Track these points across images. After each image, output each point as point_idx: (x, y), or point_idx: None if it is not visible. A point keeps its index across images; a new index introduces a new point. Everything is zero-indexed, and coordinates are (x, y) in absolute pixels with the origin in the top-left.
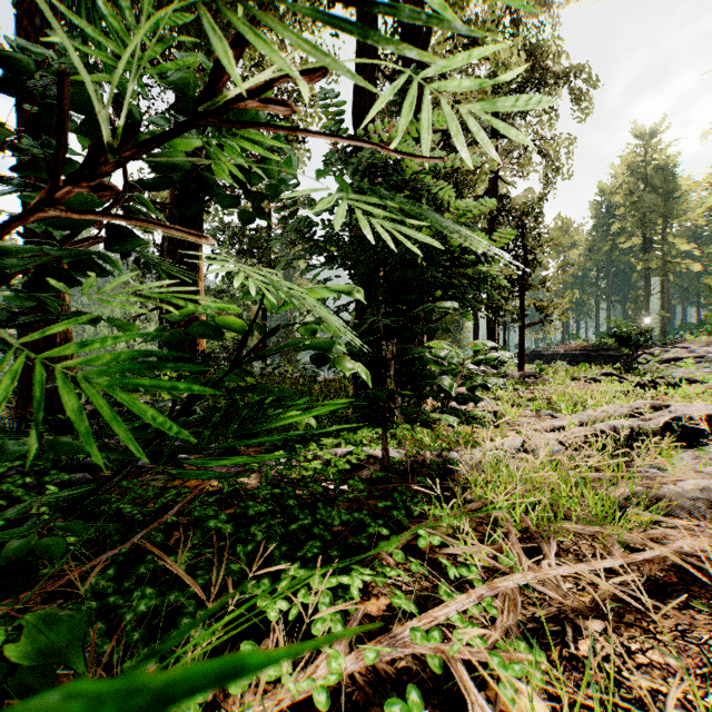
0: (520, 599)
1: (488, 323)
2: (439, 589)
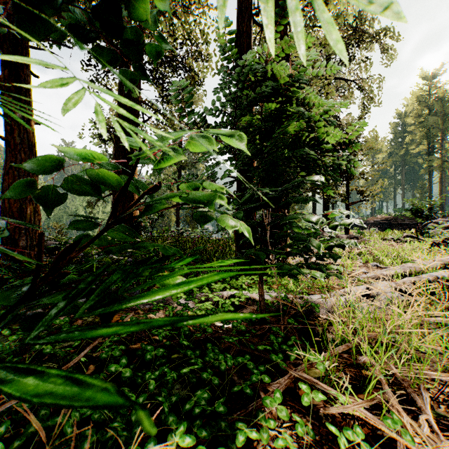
0: None
1: (324, 202)
2: None
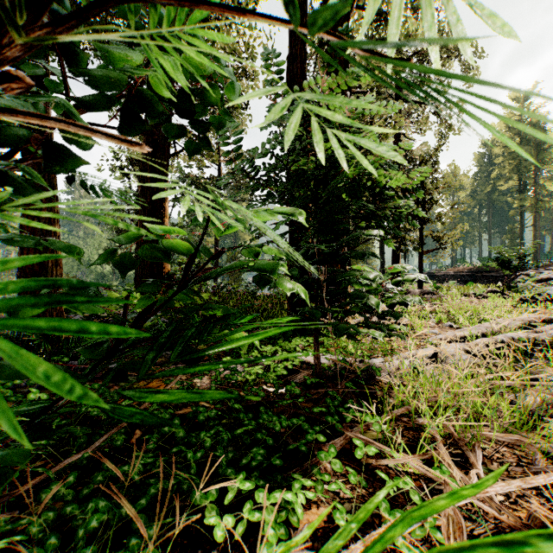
0: (463, 521)
1: (393, 250)
2: (380, 504)
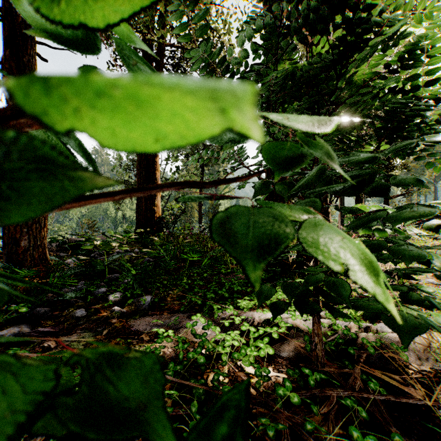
0: None
1: (357, 196)
2: None
